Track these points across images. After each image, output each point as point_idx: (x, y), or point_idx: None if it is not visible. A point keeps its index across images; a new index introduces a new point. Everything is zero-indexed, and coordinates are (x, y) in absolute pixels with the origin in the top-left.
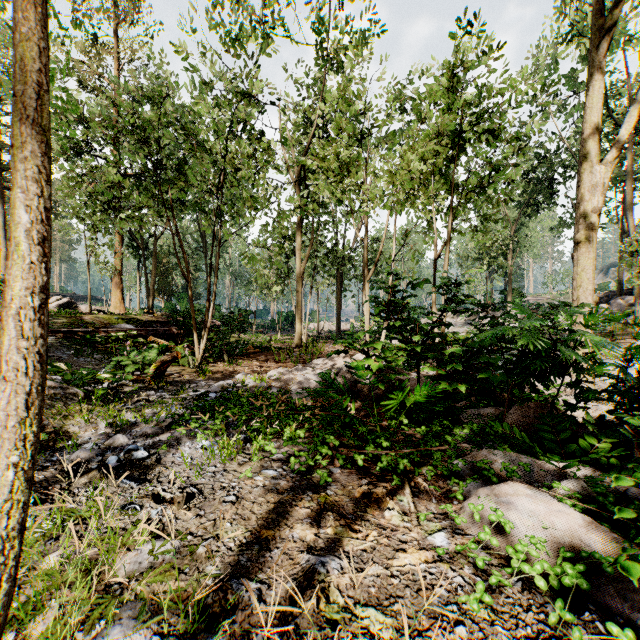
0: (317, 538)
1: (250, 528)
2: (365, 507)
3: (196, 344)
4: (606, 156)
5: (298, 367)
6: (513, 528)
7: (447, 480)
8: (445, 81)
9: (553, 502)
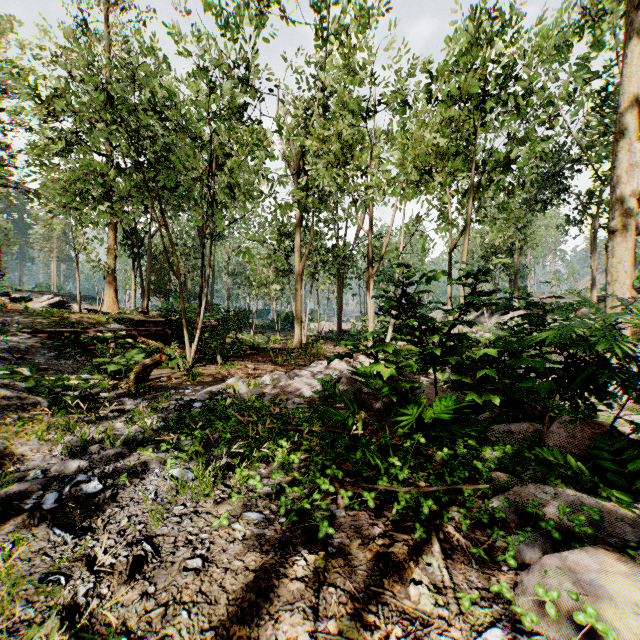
0: None
1: (215, 621)
2: (381, 577)
3: (187, 345)
4: None
5: (296, 371)
6: (617, 639)
7: (486, 528)
8: (471, 29)
9: None
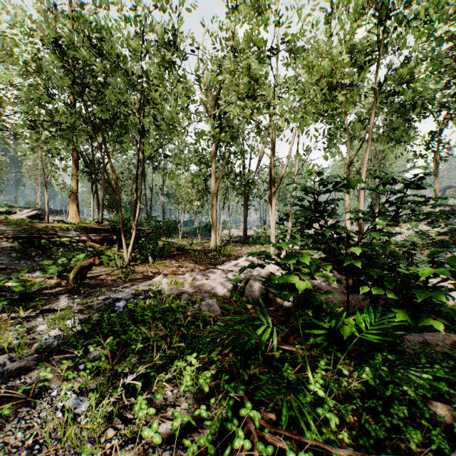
0: None
1: None
2: None
3: (124, 248)
4: None
5: (211, 270)
6: None
7: None
8: None
9: None
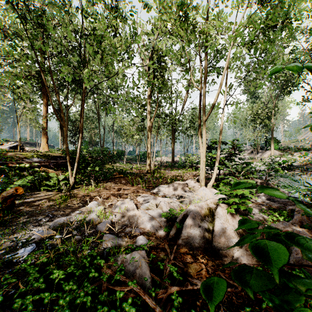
0: None
1: None
2: None
3: (69, 173)
4: None
5: (144, 195)
6: None
7: None
8: None
9: None
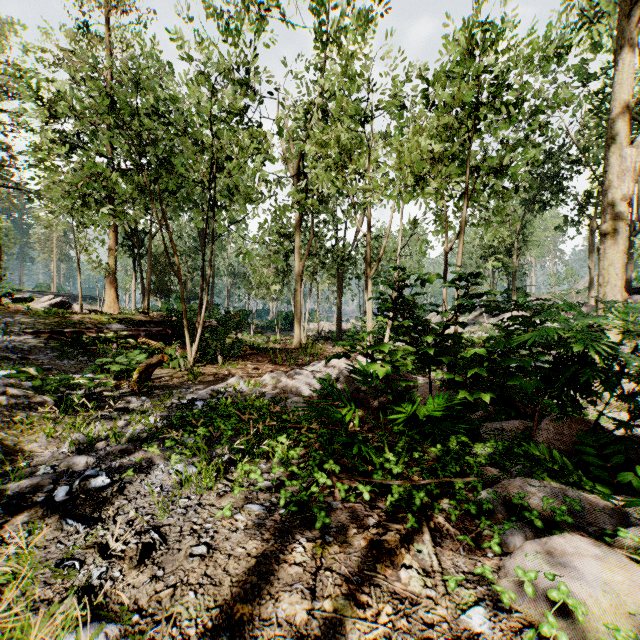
0: (310, 618)
1: (220, 600)
2: (374, 562)
3: (188, 345)
4: (637, 137)
5: (296, 370)
6: (586, 613)
7: (475, 519)
8: (464, 41)
9: (634, 569)
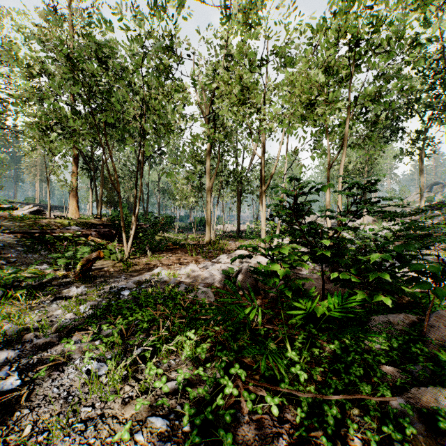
0: None
1: None
2: None
3: (124, 243)
4: None
5: (206, 262)
6: None
7: (393, 441)
8: None
9: None
